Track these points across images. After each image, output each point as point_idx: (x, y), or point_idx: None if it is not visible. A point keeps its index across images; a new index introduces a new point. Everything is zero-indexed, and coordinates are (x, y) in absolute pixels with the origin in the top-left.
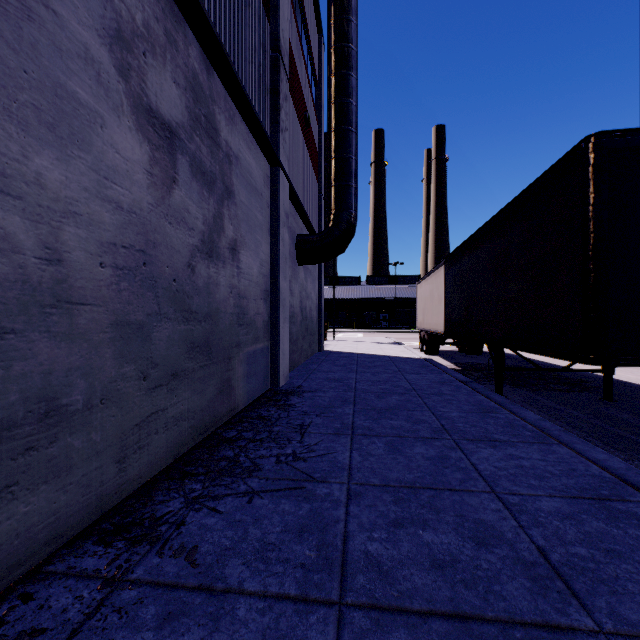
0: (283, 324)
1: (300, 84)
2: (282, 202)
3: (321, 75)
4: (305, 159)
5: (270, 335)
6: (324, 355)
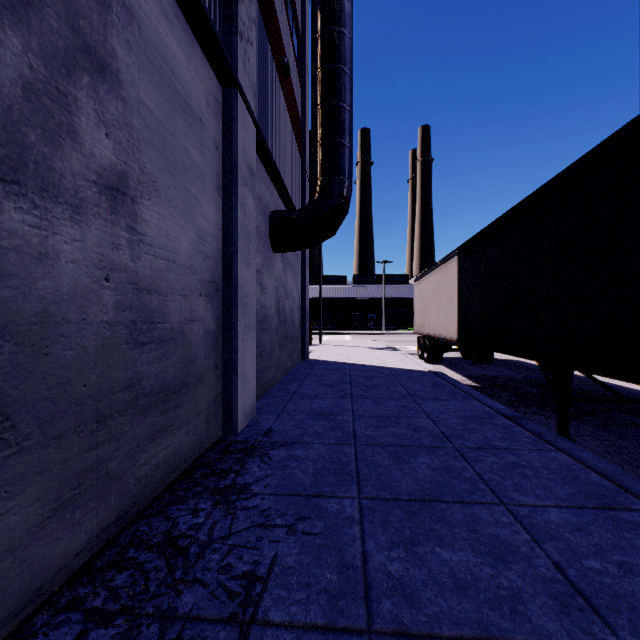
0: (244, 334)
1: (276, 14)
2: (241, 146)
3: (305, 29)
4: (284, 118)
5: (221, 352)
6: (308, 367)
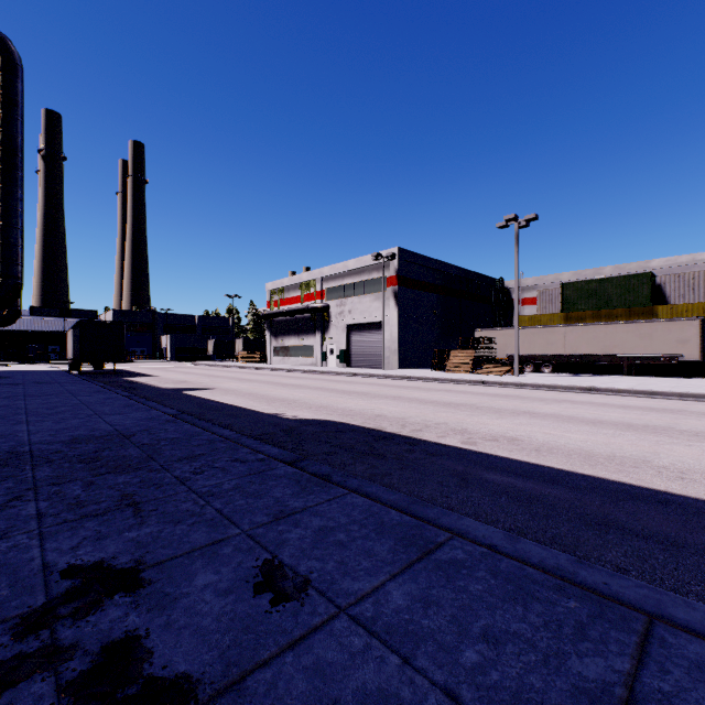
0: None
1: None
2: None
3: None
4: None
5: None
6: None
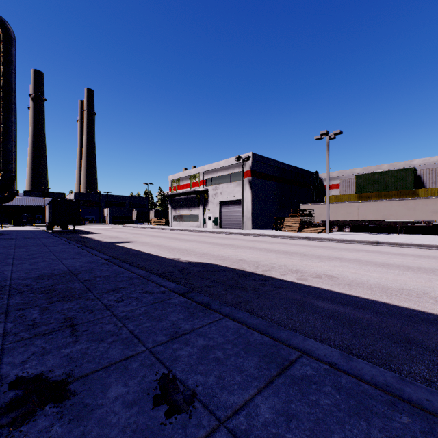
0: None
1: None
2: None
3: None
4: None
5: None
6: (2, 231)
